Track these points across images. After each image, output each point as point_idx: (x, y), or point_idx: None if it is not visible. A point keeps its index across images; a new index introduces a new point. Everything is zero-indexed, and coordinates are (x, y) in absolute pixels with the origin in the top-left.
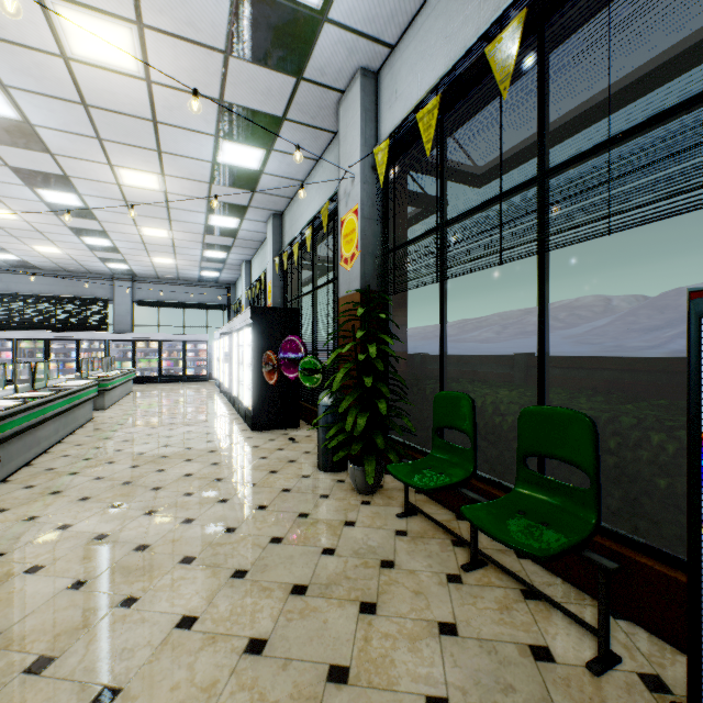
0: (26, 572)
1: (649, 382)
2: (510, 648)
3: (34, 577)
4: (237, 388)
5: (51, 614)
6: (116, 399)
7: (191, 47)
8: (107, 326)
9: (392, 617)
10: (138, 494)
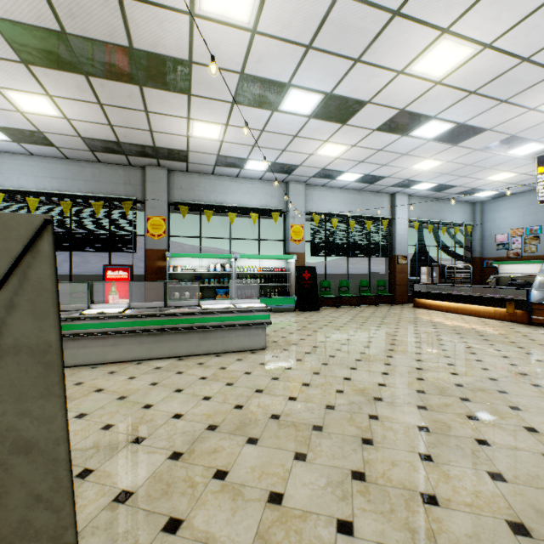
0: None
1: None
2: None
3: None
4: None
5: None
6: None
7: None
8: None
9: None
10: None
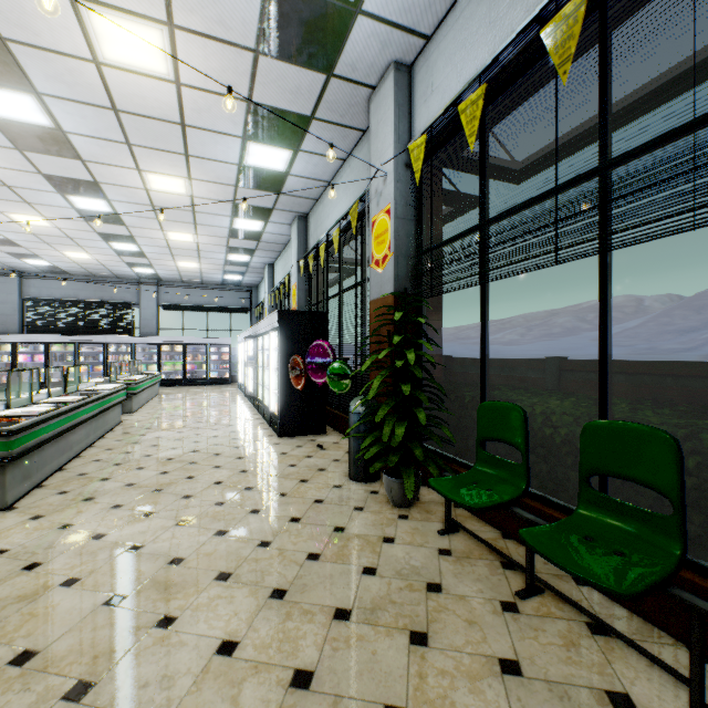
0: (63, 585)
1: (696, 388)
2: (584, 694)
3: (70, 590)
4: (262, 392)
5: (88, 633)
6: (143, 402)
7: (221, 47)
8: (133, 330)
9: (447, 651)
10: (170, 503)
